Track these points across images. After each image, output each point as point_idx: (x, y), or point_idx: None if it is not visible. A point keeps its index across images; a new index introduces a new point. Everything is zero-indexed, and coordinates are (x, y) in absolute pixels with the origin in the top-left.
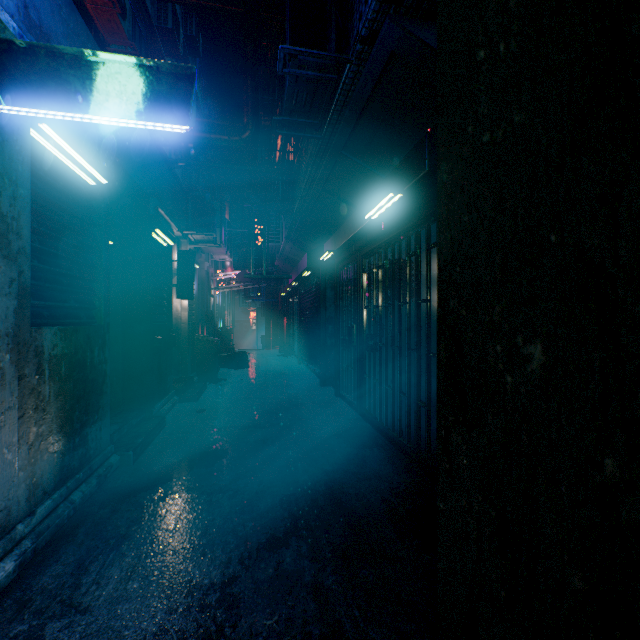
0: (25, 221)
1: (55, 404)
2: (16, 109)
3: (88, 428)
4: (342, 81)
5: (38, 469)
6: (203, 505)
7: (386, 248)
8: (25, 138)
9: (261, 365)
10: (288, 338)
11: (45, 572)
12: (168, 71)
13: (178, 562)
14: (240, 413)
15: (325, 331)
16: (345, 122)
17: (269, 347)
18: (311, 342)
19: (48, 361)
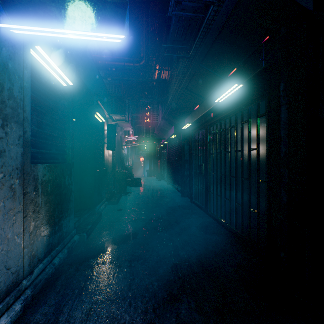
0: (27, 102)
1: (44, 208)
2: (20, 27)
3: (62, 221)
4: (206, 18)
5: (35, 246)
6: (126, 268)
7: (225, 119)
8: (27, 53)
9: (148, 185)
10: (160, 171)
11: (38, 311)
12: (111, 1)
13: (115, 309)
14: (140, 211)
15: (184, 167)
16: (204, 45)
17: (151, 175)
18: (175, 173)
19: (40, 184)
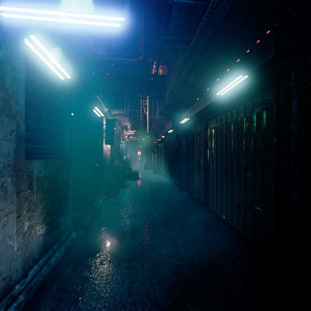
0: (21, 94)
1: (40, 206)
2: (9, 9)
3: (60, 218)
4: (209, 6)
5: (29, 247)
6: (126, 269)
7: (226, 113)
8: (21, 42)
9: (145, 178)
10: (157, 164)
11: None
12: None
13: None
14: (139, 206)
15: (181, 161)
16: (206, 36)
17: (148, 169)
18: (172, 167)
19: (36, 180)
